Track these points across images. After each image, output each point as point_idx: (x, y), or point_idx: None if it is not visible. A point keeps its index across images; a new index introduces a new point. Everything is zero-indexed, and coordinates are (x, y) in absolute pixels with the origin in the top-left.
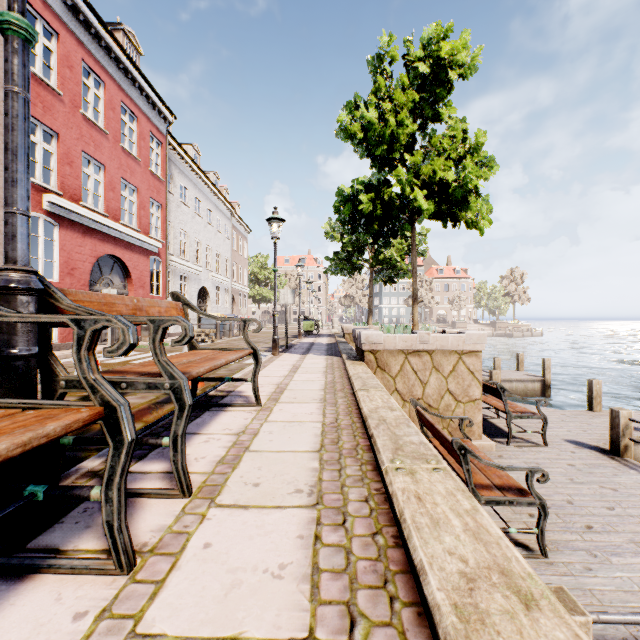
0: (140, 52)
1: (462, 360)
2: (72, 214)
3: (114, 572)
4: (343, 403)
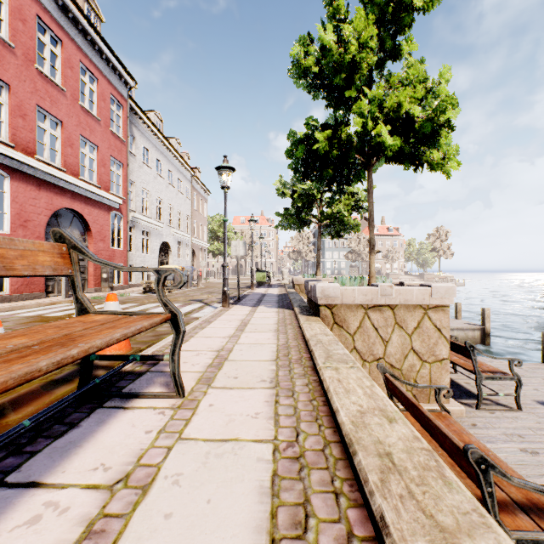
0: (101, 19)
1: (428, 315)
2: (25, 166)
3: None
4: (303, 389)
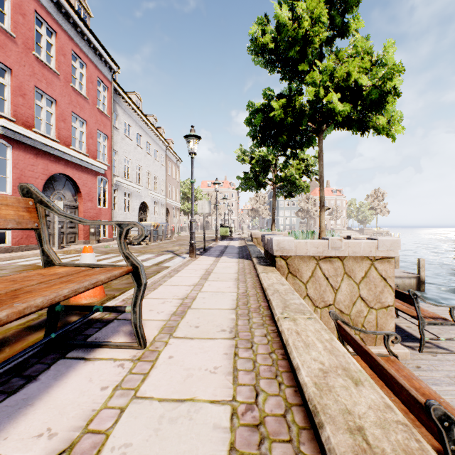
0: (90, 14)
1: (374, 266)
2: (24, 138)
3: None
4: (262, 340)
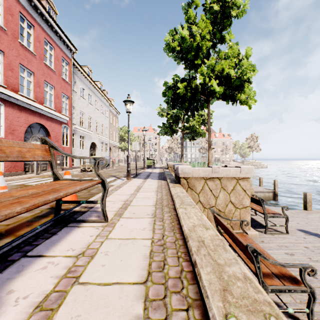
0: (56, 13)
1: (238, 183)
2: (12, 99)
3: None
4: (168, 218)
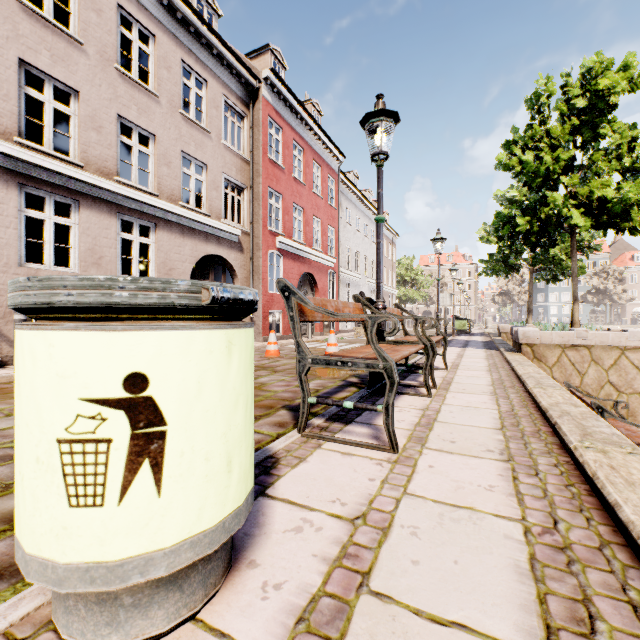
0: (321, 114)
1: (624, 355)
2: (289, 247)
3: (427, 396)
4: (504, 372)
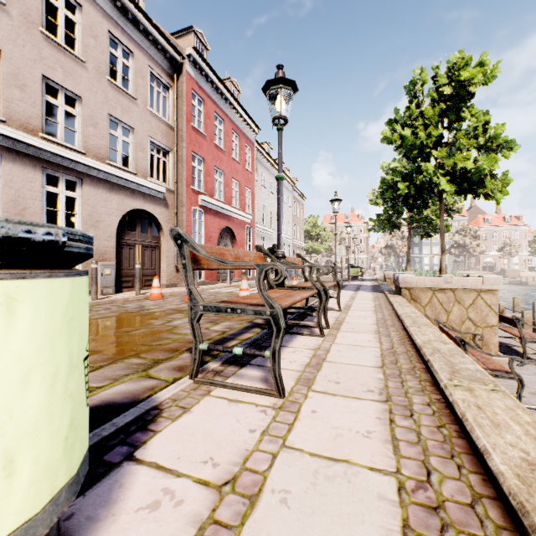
0: (239, 92)
1: (480, 296)
2: (210, 205)
3: (320, 336)
4: (387, 312)
